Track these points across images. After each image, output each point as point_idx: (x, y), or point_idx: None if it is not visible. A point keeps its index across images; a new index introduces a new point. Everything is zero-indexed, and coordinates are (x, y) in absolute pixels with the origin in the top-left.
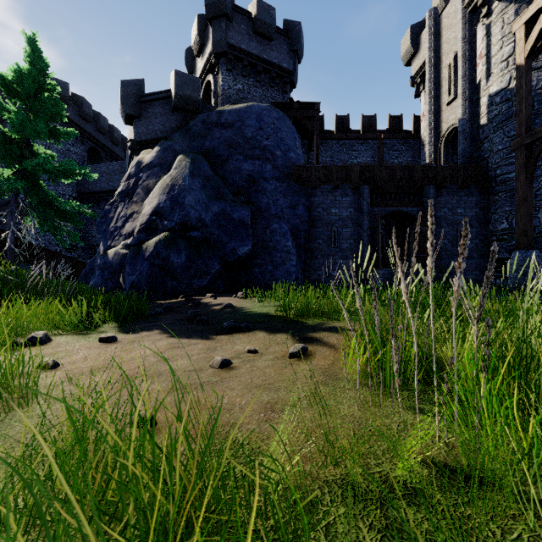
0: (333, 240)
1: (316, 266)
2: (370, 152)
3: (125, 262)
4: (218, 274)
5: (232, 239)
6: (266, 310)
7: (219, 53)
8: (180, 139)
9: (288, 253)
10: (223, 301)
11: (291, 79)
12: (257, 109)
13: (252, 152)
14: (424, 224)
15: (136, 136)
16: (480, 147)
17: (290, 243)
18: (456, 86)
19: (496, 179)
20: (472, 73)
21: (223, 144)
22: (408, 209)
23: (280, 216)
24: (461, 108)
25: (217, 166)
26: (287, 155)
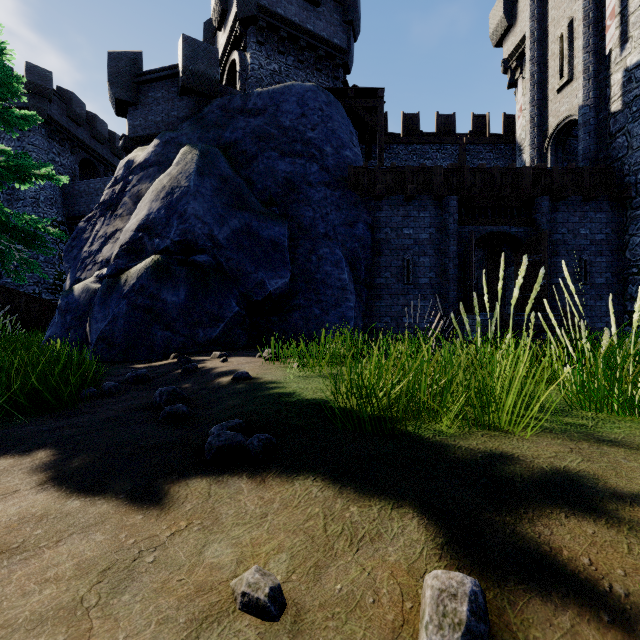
0: (406, 272)
1: (382, 310)
2: (448, 161)
3: (94, 301)
4: (236, 321)
5: (259, 267)
6: (312, 388)
7: (247, 19)
8: (189, 129)
9: (343, 290)
10: (236, 364)
11: (345, 60)
12: (299, 90)
13: (291, 147)
14: (536, 250)
15: (131, 131)
16: (610, 144)
17: (347, 276)
18: (571, 64)
19: (638, 187)
20: (598, 41)
21: (249, 136)
22: (512, 229)
23: (332, 237)
24: (581, 91)
25: (240, 165)
26: (341, 153)
